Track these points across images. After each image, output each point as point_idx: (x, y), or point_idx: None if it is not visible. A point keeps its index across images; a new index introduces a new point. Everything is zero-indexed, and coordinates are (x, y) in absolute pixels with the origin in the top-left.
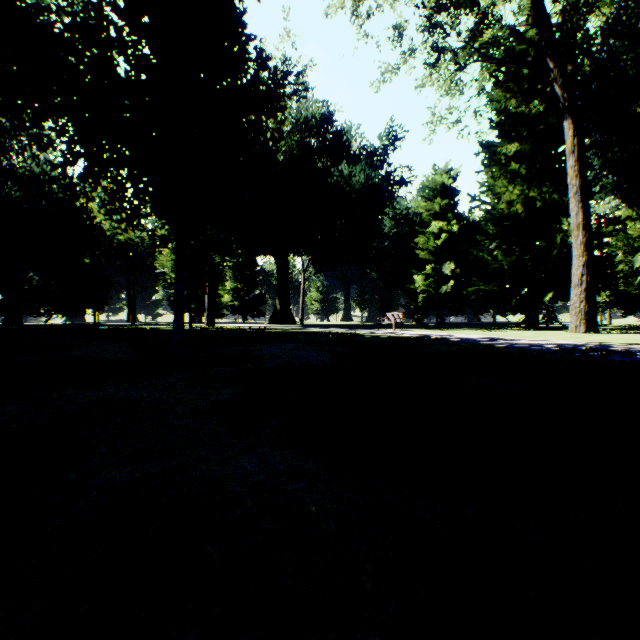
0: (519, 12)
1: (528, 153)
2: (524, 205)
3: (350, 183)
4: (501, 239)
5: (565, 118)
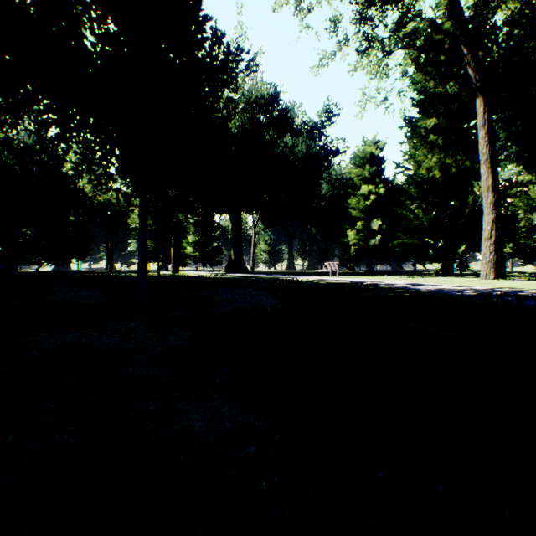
0: (437, 7)
1: (444, 127)
2: (441, 171)
3: (293, 152)
4: (421, 200)
5: (477, 96)
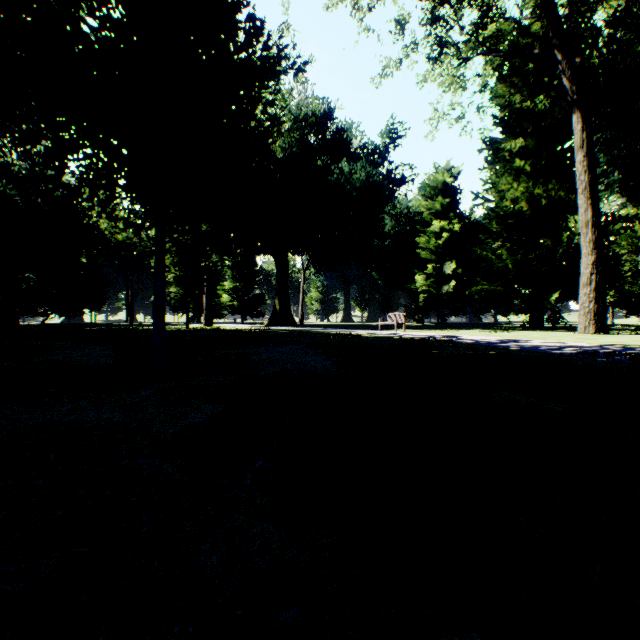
0: (524, 5)
1: (533, 149)
2: (529, 203)
3: (351, 181)
4: (505, 238)
5: (573, 112)
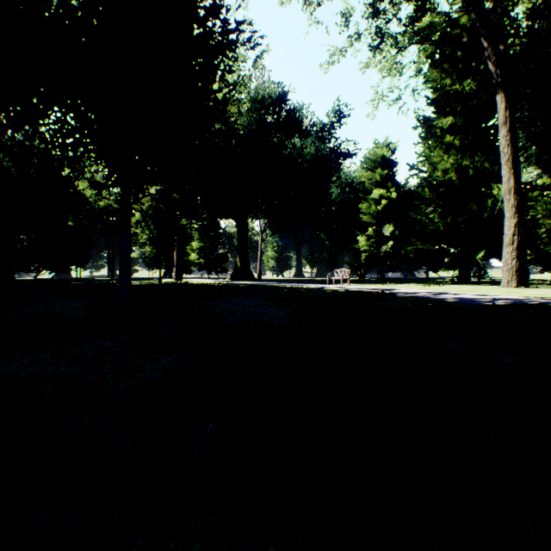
0: (453, 1)
1: (462, 126)
2: (458, 173)
3: (302, 154)
4: (436, 204)
5: (498, 92)
